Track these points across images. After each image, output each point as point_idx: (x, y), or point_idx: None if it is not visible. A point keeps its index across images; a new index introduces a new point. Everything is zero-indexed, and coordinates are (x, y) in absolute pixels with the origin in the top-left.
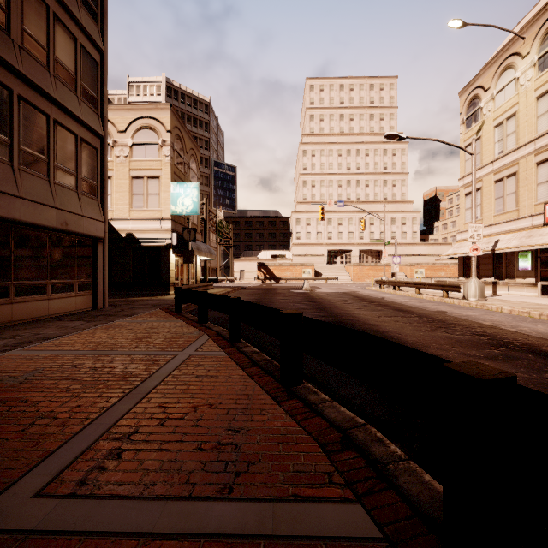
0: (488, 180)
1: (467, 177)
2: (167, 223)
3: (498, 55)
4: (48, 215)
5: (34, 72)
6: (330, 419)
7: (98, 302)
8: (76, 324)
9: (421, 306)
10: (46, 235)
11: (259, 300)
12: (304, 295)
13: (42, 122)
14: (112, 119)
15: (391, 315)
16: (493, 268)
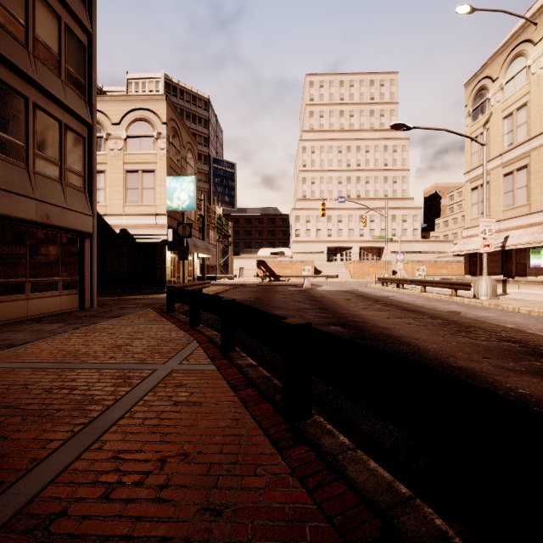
0: (496, 173)
1: (474, 171)
2: (162, 219)
3: (508, 43)
4: (26, 207)
5: (9, 49)
6: (357, 485)
7: (85, 302)
8: (53, 328)
9: (430, 305)
10: (25, 229)
11: (257, 298)
12: (305, 294)
13: (19, 104)
14: (106, 111)
15: (401, 316)
16: (502, 265)
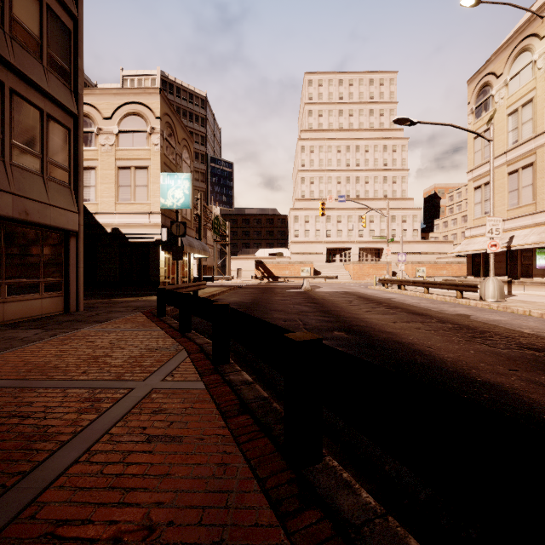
0: (500, 172)
1: (477, 170)
2: (156, 218)
3: (512, 37)
4: (1, 201)
5: None
6: None
7: (70, 305)
8: (28, 335)
9: (436, 308)
10: (0, 226)
11: (255, 300)
12: (304, 295)
13: None
14: (97, 104)
15: (408, 320)
16: (506, 266)
